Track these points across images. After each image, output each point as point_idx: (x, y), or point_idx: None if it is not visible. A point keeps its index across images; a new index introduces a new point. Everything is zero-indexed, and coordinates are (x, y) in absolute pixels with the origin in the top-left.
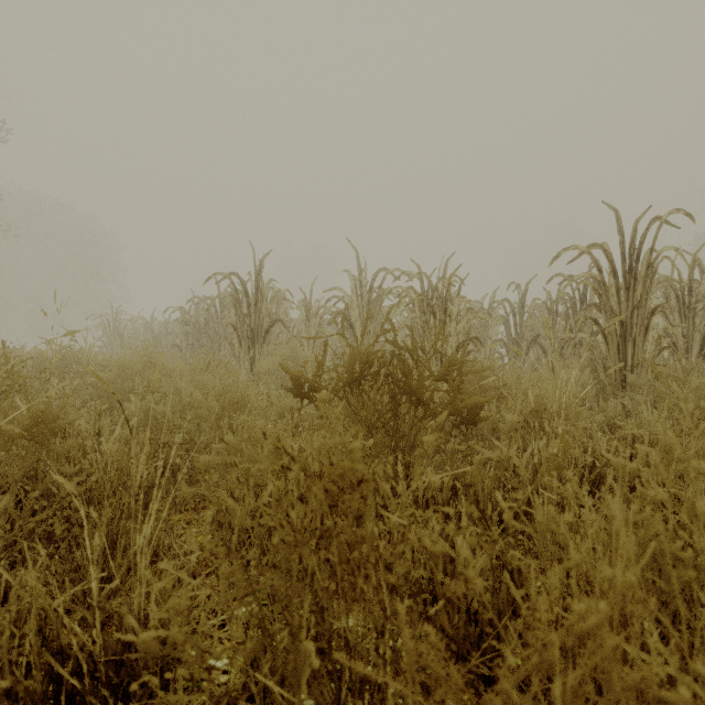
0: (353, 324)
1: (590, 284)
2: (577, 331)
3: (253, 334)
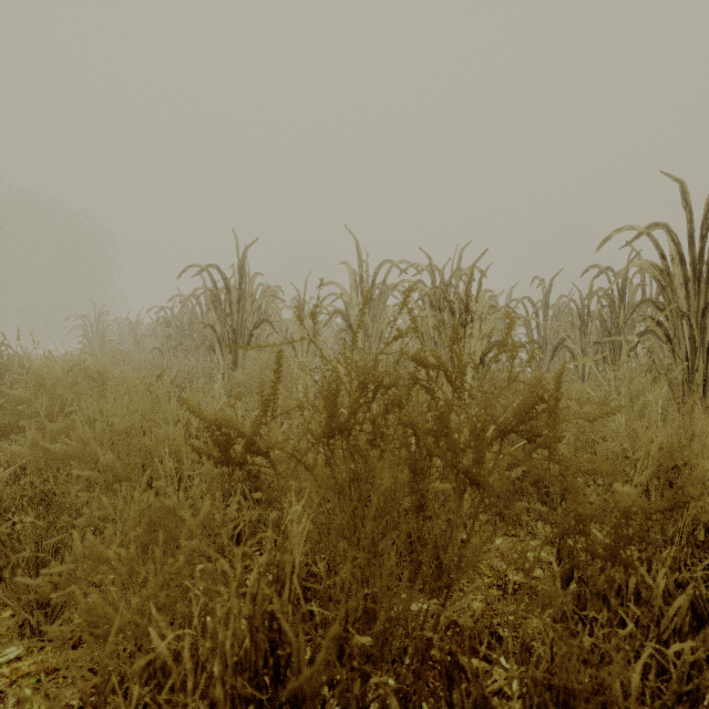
0: (352, 325)
1: (651, 274)
2: (616, 332)
3: (236, 336)
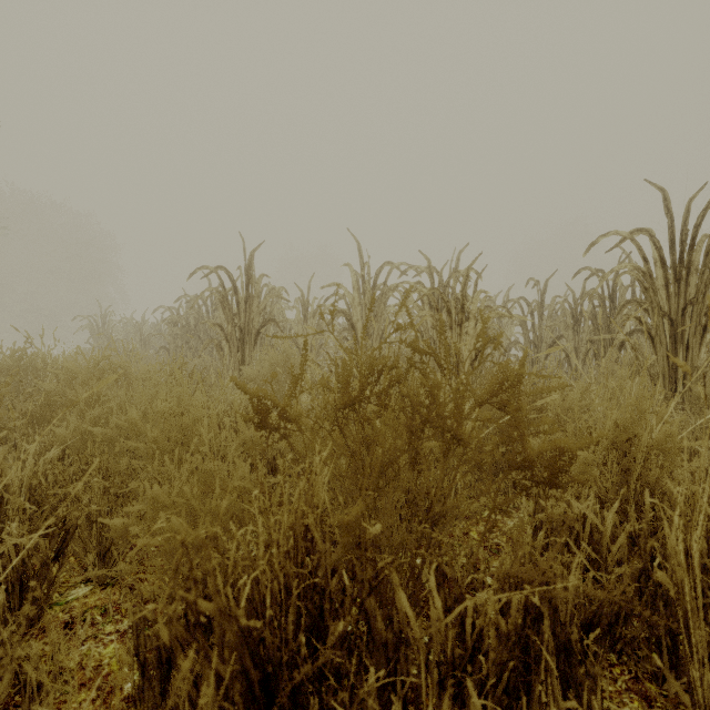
0: (354, 324)
1: (634, 276)
2: (607, 331)
3: (243, 335)
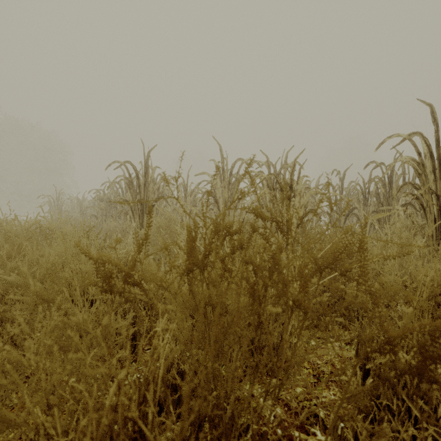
0: (217, 200)
1: (411, 165)
2: (387, 204)
3: (143, 207)
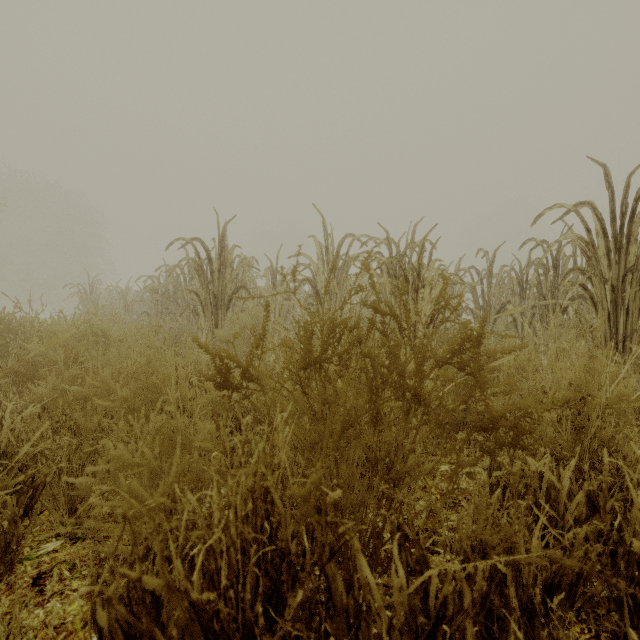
0: (319, 291)
1: (578, 245)
2: (551, 297)
3: (217, 301)
